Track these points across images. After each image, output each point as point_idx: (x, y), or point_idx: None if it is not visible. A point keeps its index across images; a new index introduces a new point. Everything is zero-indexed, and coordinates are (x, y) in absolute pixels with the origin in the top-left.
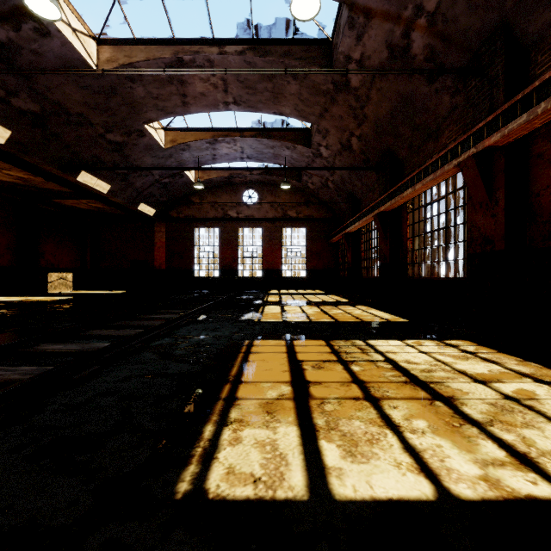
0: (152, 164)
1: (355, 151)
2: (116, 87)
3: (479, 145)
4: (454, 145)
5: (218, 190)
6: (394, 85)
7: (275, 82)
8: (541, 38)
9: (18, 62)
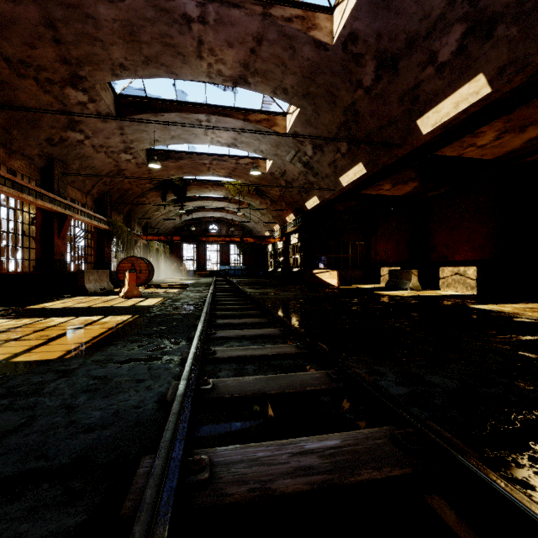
0: None
1: None
2: None
3: None
4: None
5: None
6: None
7: None
8: None
9: None
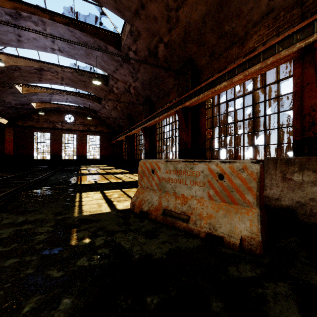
0: (12, 99)
1: (119, 110)
2: (5, 71)
3: (144, 125)
4: (140, 123)
5: (50, 113)
6: (128, 97)
7: (86, 83)
8: (155, 103)
9: None
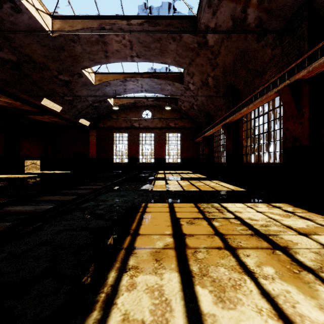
0: (87, 94)
1: (211, 86)
2: (64, 46)
3: (291, 78)
4: (274, 79)
5: (127, 111)
6: (236, 43)
7: (162, 43)
8: None
9: (2, 29)
